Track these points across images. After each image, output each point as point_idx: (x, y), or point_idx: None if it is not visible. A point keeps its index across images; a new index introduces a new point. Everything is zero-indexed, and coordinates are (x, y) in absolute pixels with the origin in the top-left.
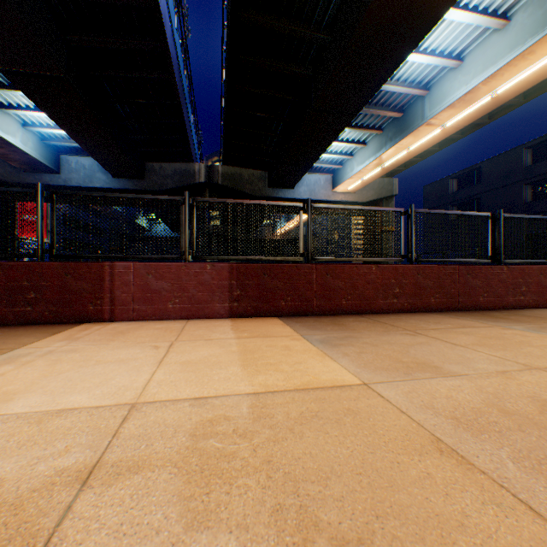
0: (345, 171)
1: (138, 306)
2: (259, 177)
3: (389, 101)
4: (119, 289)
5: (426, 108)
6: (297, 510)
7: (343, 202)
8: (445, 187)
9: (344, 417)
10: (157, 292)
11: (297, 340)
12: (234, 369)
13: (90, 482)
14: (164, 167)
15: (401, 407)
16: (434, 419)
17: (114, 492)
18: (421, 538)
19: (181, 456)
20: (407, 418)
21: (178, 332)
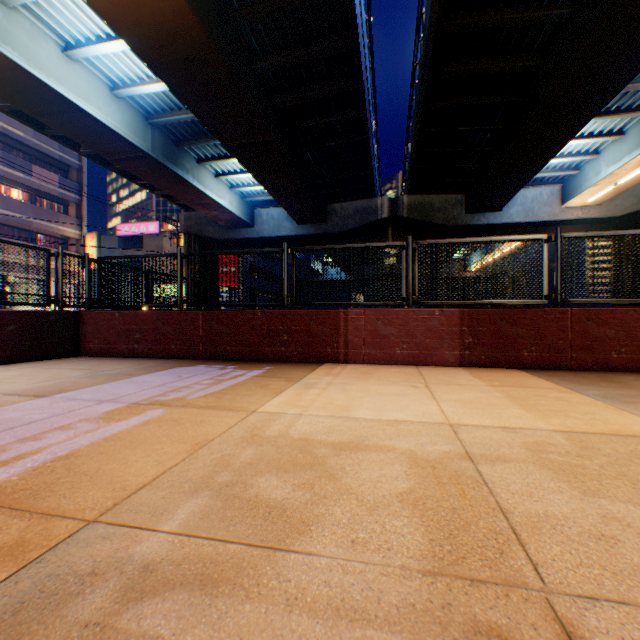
0: (584, 177)
1: (367, 350)
2: (453, 202)
3: None
4: (351, 334)
5: None
6: None
7: (578, 220)
8: None
9: None
10: (385, 338)
11: (568, 393)
12: (516, 411)
13: (474, 460)
14: (344, 207)
15: None
16: None
17: (500, 468)
18: None
19: (532, 459)
20: None
21: (419, 376)
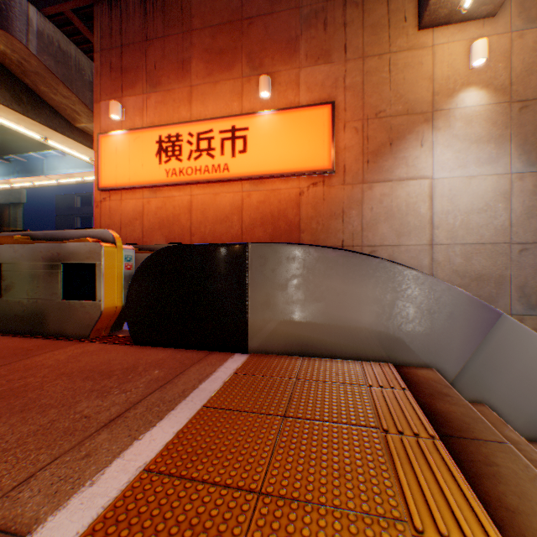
0: None
1: None
2: None
3: None
4: None
5: (47, 168)
6: None
7: None
8: (75, 201)
9: None
10: None
11: None
12: None
13: None
14: None
15: None
16: None
17: None
18: None
19: None
20: None
21: None
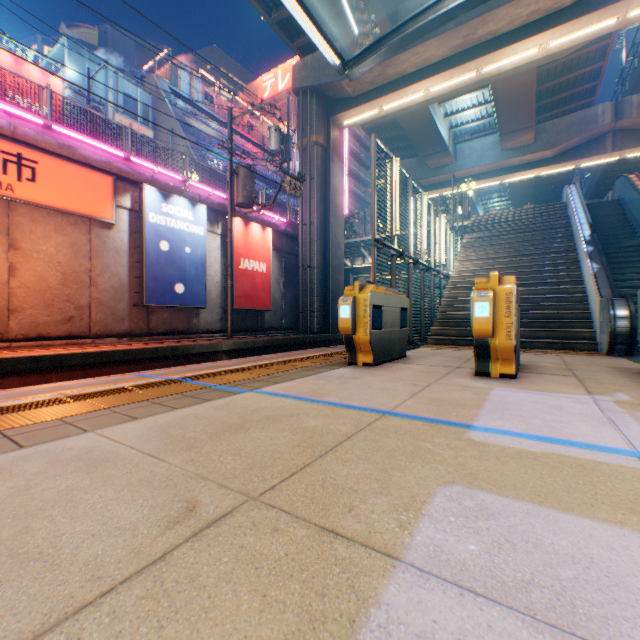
0: None
1: None
2: None
3: None
4: None
5: None
6: None
7: None
8: None
9: None
10: None
11: None
12: None
13: None
14: None
15: None
16: None
17: None
18: None
19: None
20: None
21: None
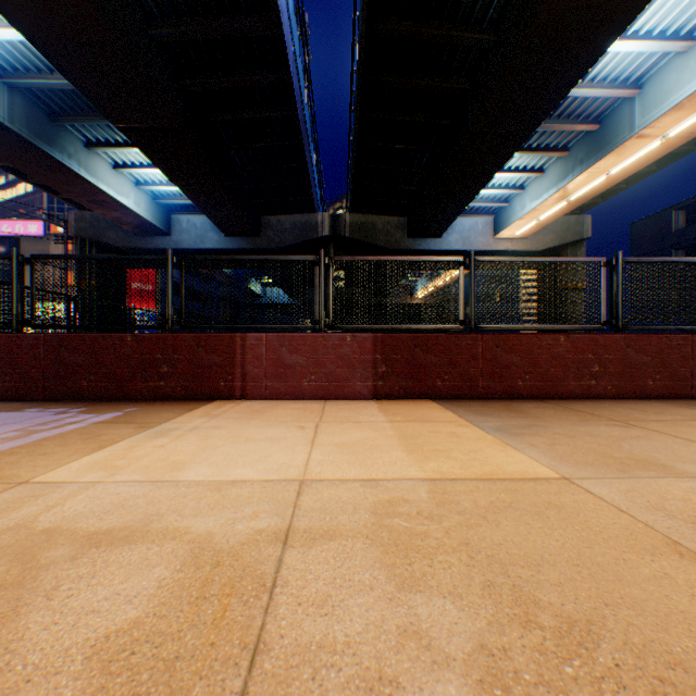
0: (513, 210)
1: (270, 383)
2: (396, 225)
3: (578, 110)
4: (250, 363)
5: (637, 113)
6: (511, 588)
7: (509, 251)
8: (666, 223)
9: (545, 510)
10: (291, 367)
11: (465, 427)
12: (397, 454)
13: (289, 542)
14: (282, 221)
15: (619, 505)
16: (667, 521)
17: (316, 553)
18: (663, 628)
19: (370, 530)
20: (629, 517)
21: (319, 413)
